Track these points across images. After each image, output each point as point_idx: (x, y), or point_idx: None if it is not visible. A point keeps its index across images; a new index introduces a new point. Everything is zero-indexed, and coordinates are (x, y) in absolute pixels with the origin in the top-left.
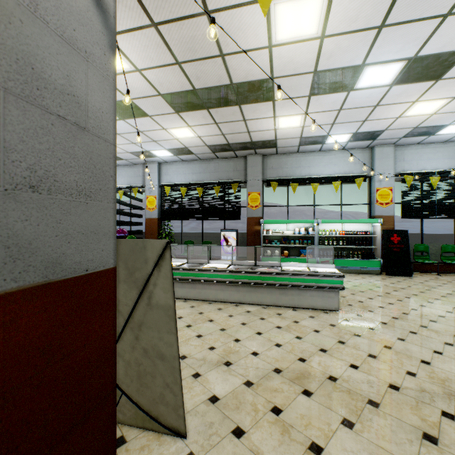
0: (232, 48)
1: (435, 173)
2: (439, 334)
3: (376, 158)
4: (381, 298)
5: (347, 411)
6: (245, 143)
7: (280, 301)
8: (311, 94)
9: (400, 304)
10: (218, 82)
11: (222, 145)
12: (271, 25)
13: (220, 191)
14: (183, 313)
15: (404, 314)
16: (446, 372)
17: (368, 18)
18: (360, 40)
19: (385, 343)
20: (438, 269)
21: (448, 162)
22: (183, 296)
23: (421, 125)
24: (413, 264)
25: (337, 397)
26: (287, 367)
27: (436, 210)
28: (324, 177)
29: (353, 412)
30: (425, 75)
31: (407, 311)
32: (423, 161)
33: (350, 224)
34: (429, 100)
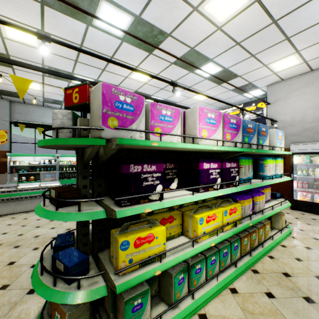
0: None
1: None
2: None
3: None
4: None
5: (38, 245)
6: None
7: (16, 210)
8: (44, 75)
9: None
10: None
11: None
12: (0, 27)
13: None
14: None
15: None
16: None
17: (68, 55)
18: (67, 61)
19: None
20: None
21: None
22: None
23: None
24: None
25: (35, 242)
26: (7, 241)
27: None
28: None
29: (42, 244)
30: None
31: None
32: None
33: None
34: None
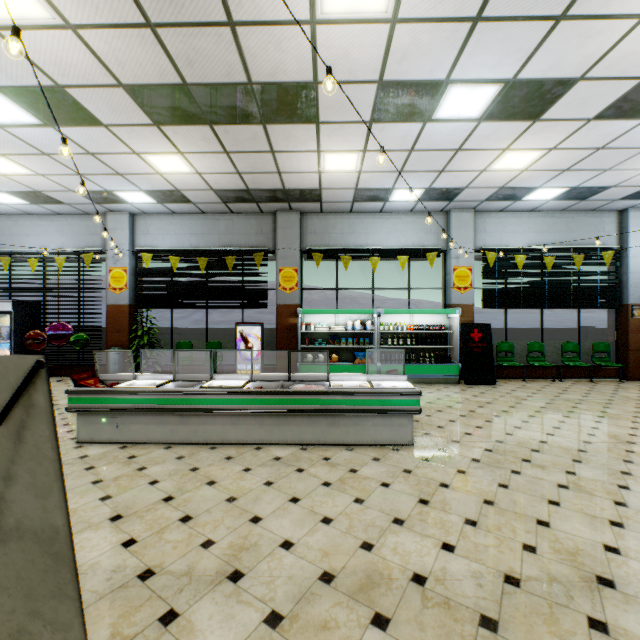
0: (248, 13)
1: (521, 250)
2: (548, 471)
3: (453, 226)
4: (465, 419)
5: None
6: (274, 190)
7: (328, 437)
8: (372, 120)
9: (491, 427)
10: (227, 77)
11: (239, 191)
12: None
13: (236, 264)
14: (160, 472)
15: (498, 443)
16: (573, 538)
17: (461, 0)
18: (446, 36)
19: (484, 494)
20: (524, 373)
21: (534, 237)
22: (164, 439)
23: (508, 185)
24: (496, 369)
25: (431, 622)
26: (343, 567)
27: (522, 297)
28: (387, 249)
29: None
30: (522, 110)
31: (502, 438)
32: (507, 234)
33: (421, 315)
34: (522, 150)
